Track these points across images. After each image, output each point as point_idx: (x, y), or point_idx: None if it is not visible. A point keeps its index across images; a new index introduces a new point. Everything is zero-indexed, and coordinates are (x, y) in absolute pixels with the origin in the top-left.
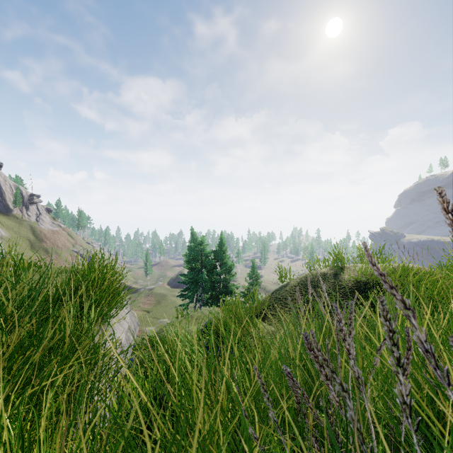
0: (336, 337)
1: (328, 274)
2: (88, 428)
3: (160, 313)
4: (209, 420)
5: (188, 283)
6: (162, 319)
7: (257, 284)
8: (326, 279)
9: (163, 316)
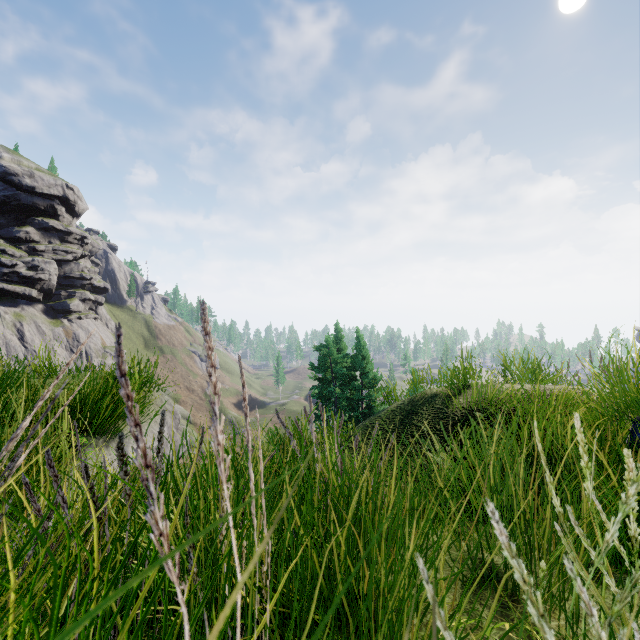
0: None
1: (437, 397)
2: None
3: None
4: None
5: None
6: None
7: None
8: (431, 404)
9: None
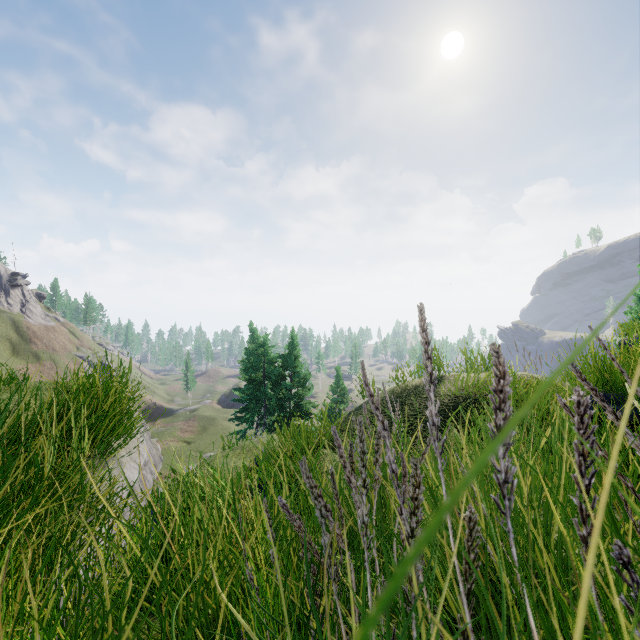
0: (350, 463)
1: (420, 388)
2: (65, 586)
3: (206, 445)
4: (201, 562)
5: (246, 401)
6: (209, 453)
7: (344, 401)
8: (417, 394)
9: (210, 448)
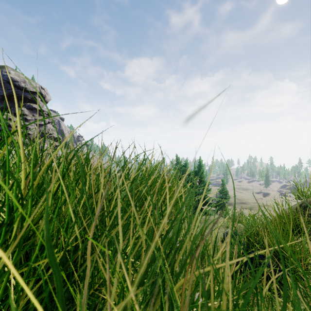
0: None
1: None
2: None
3: None
4: None
5: None
6: None
7: (226, 197)
8: None
9: None
